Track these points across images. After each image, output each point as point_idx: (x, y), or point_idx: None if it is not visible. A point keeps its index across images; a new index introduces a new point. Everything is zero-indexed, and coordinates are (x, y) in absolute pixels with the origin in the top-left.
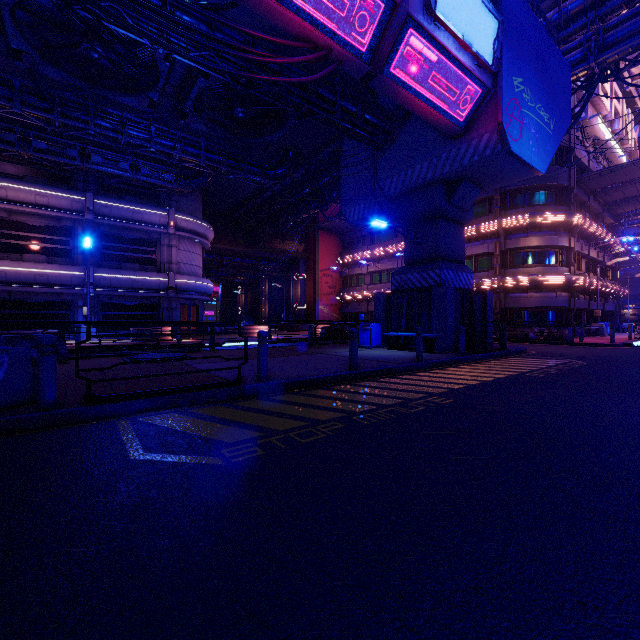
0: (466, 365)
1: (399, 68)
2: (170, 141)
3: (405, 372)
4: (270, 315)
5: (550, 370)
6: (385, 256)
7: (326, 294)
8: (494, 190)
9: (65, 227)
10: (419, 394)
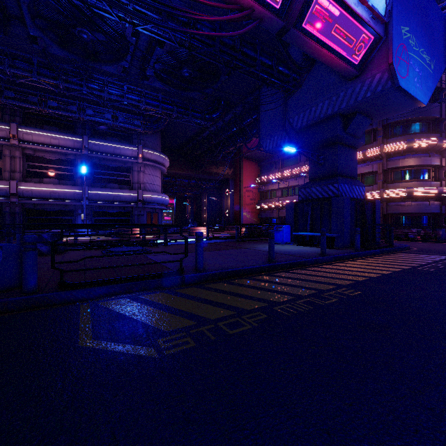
0: (362, 259)
1: (308, 22)
2: (137, 96)
3: (313, 264)
4: (208, 219)
5: (438, 265)
6: (292, 176)
7: (248, 204)
8: (378, 123)
9: (70, 160)
10: (329, 285)
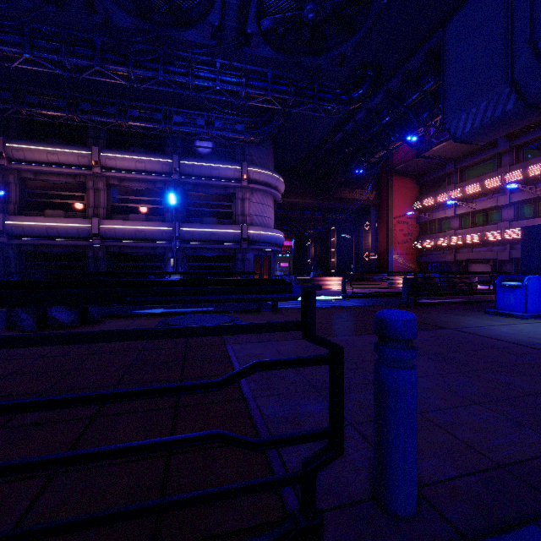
0: None
1: None
2: (236, 77)
3: None
4: (338, 266)
5: None
6: (482, 193)
7: (400, 242)
8: None
9: (159, 189)
10: None
